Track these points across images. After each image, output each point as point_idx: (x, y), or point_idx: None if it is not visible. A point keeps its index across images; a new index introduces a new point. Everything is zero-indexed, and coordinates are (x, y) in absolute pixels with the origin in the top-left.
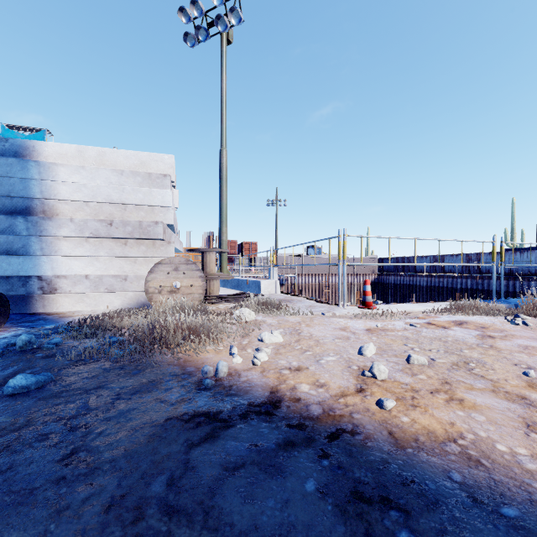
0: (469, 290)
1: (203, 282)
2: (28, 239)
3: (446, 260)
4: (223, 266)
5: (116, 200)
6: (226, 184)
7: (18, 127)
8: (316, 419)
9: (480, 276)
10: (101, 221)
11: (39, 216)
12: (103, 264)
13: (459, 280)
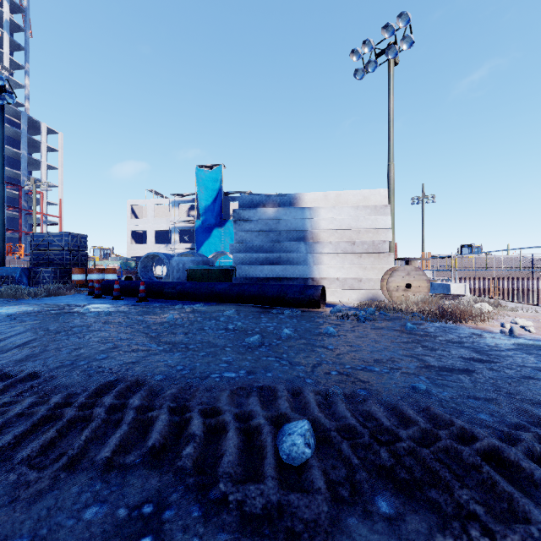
0: None
1: (428, 284)
2: (306, 255)
3: None
4: None
5: (353, 227)
6: (393, 195)
7: (205, 166)
8: None
9: None
10: (348, 242)
11: (309, 241)
12: (346, 270)
13: None
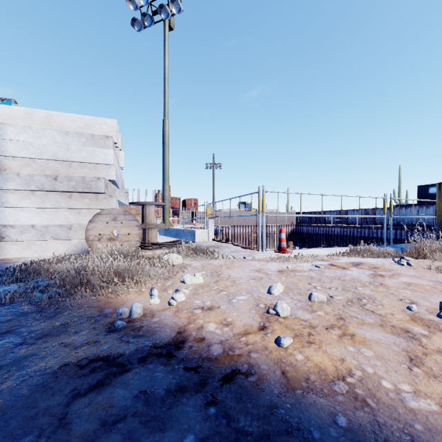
0: (366, 238)
1: (139, 230)
2: None
3: (349, 214)
4: (166, 218)
5: (61, 157)
6: (168, 148)
7: None
8: (214, 360)
9: (375, 227)
10: (47, 176)
11: None
12: (49, 215)
13: (359, 230)
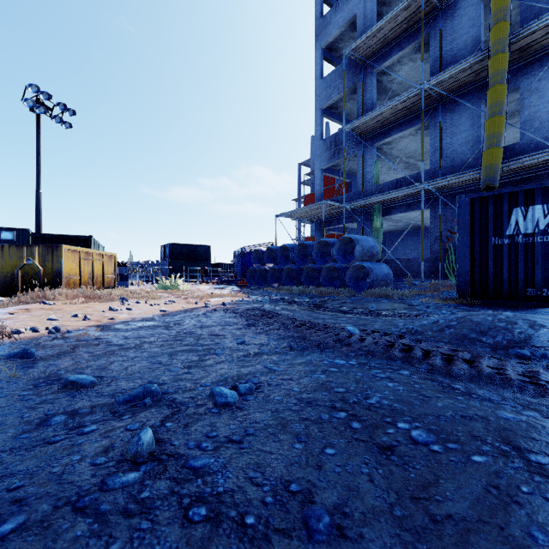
0: None
1: None
2: None
3: None
4: None
5: None
6: None
7: None
8: (115, 323)
9: None
10: None
11: None
12: None
13: None
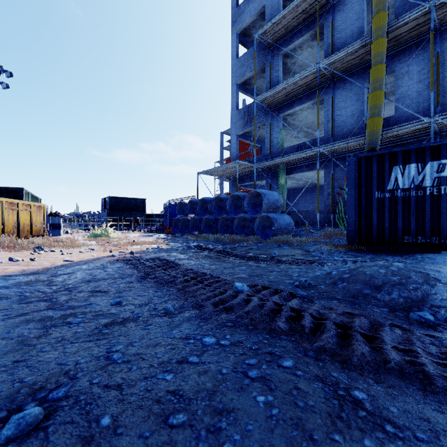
0: None
1: None
2: None
3: None
4: None
5: None
6: None
7: None
8: None
9: None
10: None
11: None
12: None
13: None
